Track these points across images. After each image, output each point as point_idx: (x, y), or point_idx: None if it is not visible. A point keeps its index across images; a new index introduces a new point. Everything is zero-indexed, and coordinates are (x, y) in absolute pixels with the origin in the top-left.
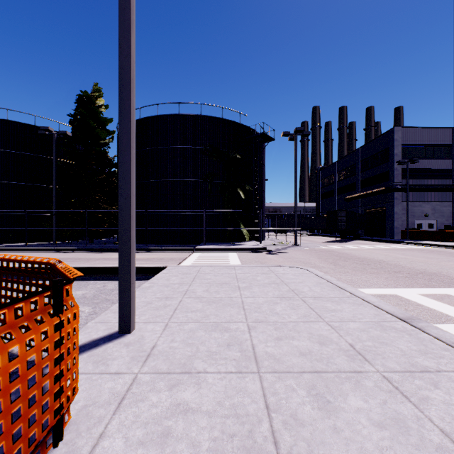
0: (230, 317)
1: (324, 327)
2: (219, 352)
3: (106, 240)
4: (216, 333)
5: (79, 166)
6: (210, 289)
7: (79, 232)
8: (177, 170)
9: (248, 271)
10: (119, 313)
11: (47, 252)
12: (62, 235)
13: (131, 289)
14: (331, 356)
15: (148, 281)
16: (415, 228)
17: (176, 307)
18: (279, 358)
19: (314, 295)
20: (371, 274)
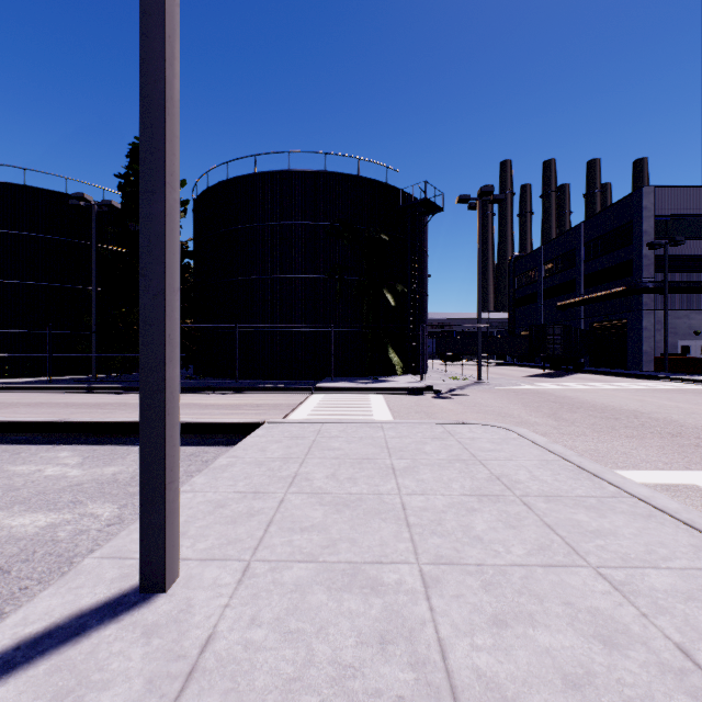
0: (382, 548)
1: (595, 584)
2: (361, 669)
3: None
4: (352, 598)
5: (132, 256)
6: (339, 473)
7: (133, 360)
8: (286, 261)
9: (407, 432)
10: (140, 549)
11: (80, 393)
12: (108, 364)
13: (167, 495)
14: (649, 694)
15: (227, 454)
16: (678, 354)
17: (271, 517)
18: (516, 698)
19: (544, 490)
20: (629, 438)
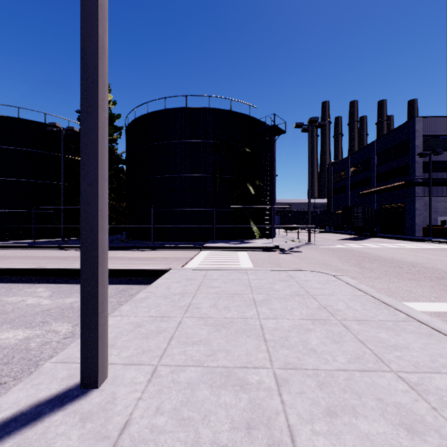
0: (247, 356)
1: (397, 384)
2: None
3: (115, 236)
4: (226, 394)
5: None
6: (218, 304)
7: None
8: (185, 165)
9: (263, 276)
10: (81, 358)
11: (53, 250)
12: (71, 231)
13: (99, 320)
14: None
15: (145, 290)
16: (438, 225)
17: (172, 334)
18: None
19: (356, 316)
20: (410, 280)
